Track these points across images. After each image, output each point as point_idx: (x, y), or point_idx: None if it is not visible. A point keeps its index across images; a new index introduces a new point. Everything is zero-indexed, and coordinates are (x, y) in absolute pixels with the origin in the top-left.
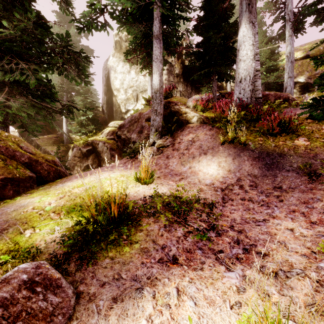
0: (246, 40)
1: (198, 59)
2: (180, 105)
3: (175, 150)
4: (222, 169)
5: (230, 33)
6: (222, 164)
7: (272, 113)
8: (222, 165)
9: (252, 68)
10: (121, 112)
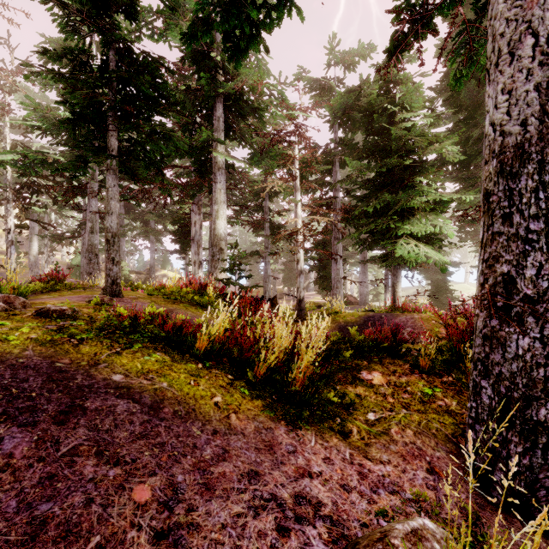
0: None
1: None
2: None
3: None
4: None
5: None
6: None
7: None
8: None
9: None
10: None
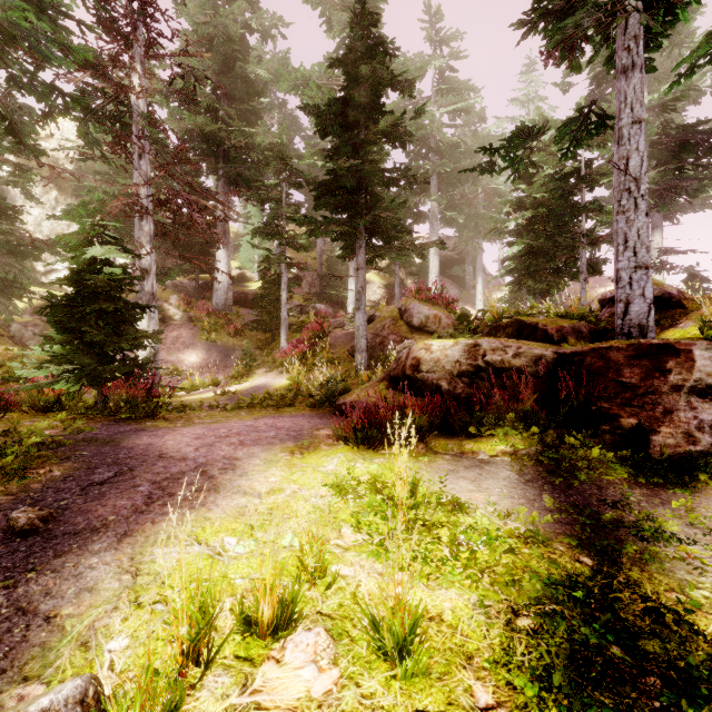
0: (222, 260)
1: (179, 246)
2: (163, 302)
3: (163, 344)
4: (199, 358)
5: (211, 238)
6: (199, 355)
7: (233, 323)
8: (199, 356)
9: (226, 282)
10: (35, 269)
